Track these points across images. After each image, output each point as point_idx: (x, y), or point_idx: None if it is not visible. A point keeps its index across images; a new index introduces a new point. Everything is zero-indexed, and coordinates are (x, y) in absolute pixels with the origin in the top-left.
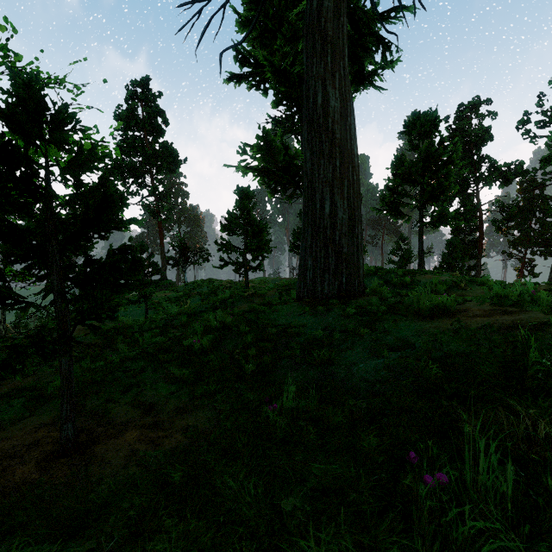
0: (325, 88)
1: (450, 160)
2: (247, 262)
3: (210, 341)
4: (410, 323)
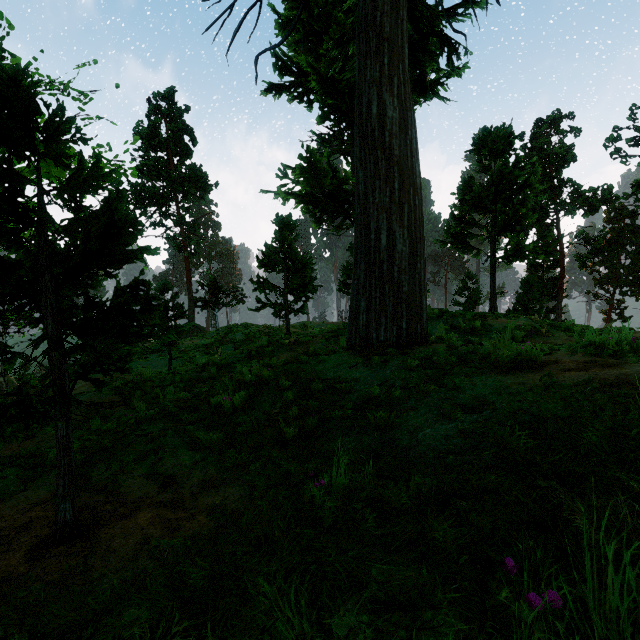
0: (381, 95)
1: (528, 184)
2: (289, 304)
3: (243, 399)
4: (488, 378)
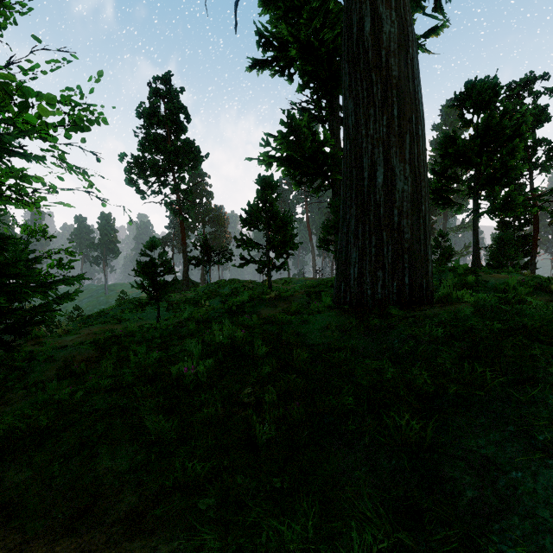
0: (376, 9)
1: (517, 134)
2: (270, 260)
3: (209, 370)
4: None
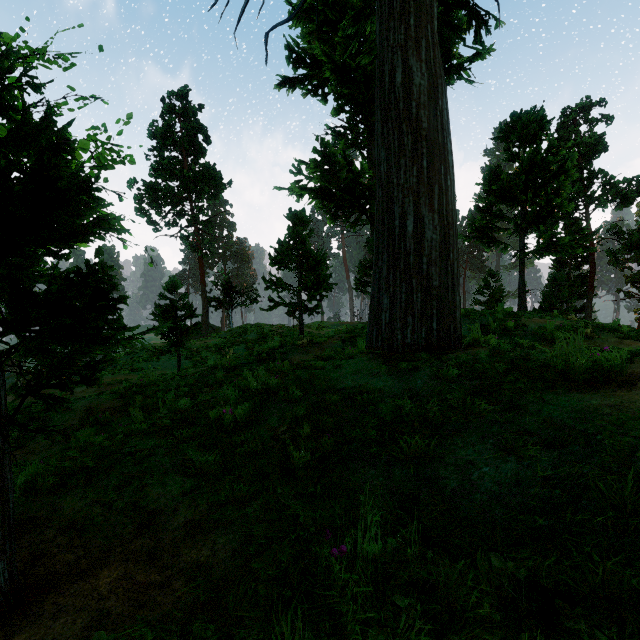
0: (407, 60)
1: (563, 171)
2: (302, 303)
3: (246, 411)
4: (558, 395)
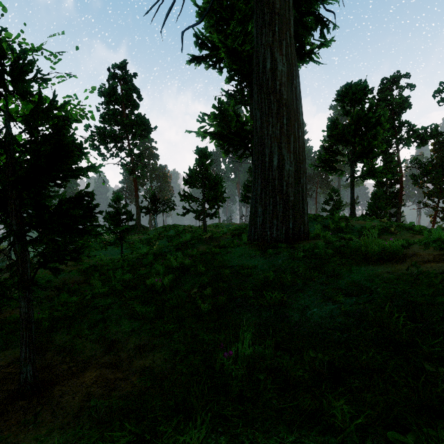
0: (273, 54)
1: (378, 123)
2: (205, 210)
3: (170, 280)
4: (360, 267)
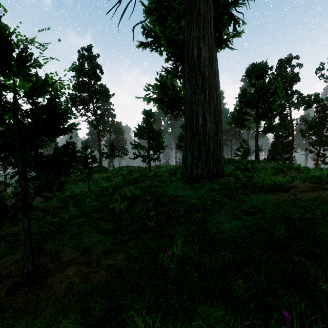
0: (199, 45)
1: (275, 92)
2: (150, 155)
3: (125, 206)
4: (258, 196)
